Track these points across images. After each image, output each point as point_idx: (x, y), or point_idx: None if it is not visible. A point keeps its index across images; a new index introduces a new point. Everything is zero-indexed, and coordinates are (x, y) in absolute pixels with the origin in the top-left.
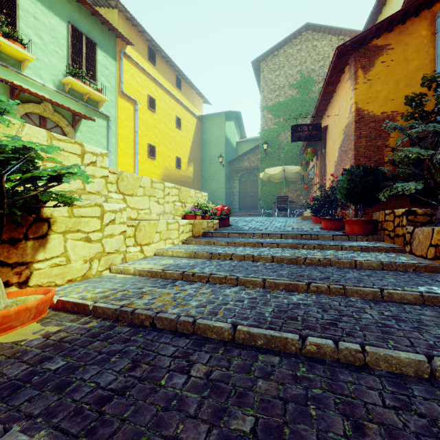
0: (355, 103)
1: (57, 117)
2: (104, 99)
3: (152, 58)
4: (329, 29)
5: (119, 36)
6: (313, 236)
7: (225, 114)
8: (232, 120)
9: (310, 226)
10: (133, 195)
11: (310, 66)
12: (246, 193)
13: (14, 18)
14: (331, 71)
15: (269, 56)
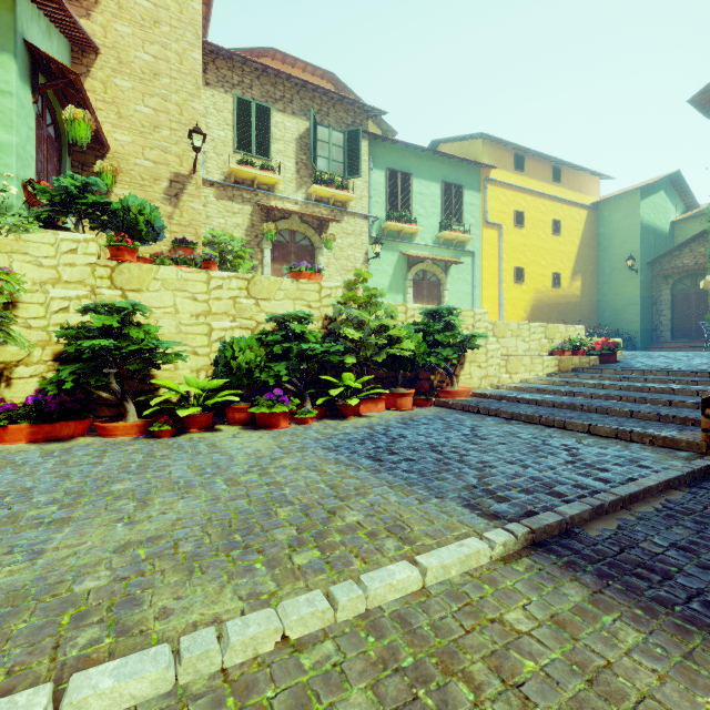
0: None
1: (434, 268)
2: (470, 238)
3: (520, 164)
4: None
5: (483, 166)
6: None
7: (641, 189)
8: (659, 190)
9: None
10: (504, 337)
11: None
12: (687, 310)
13: (409, 203)
14: None
15: None
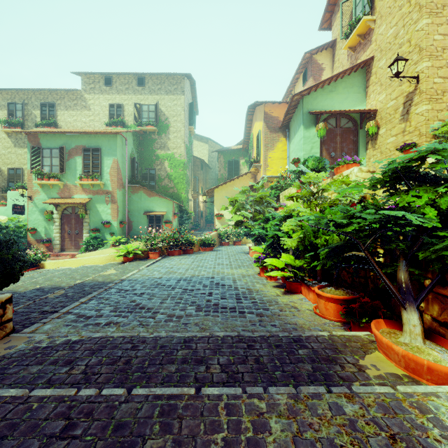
0: None
1: None
2: None
3: None
4: None
5: None
6: None
7: None
8: None
9: None
10: None
11: None
12: None
13: None
14: None
15: None
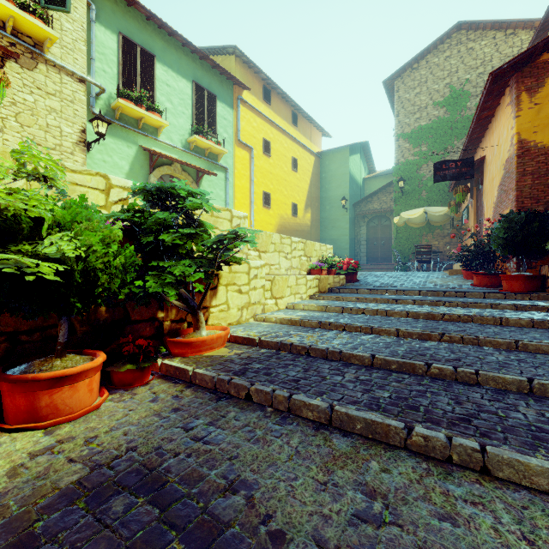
0: (517, 134)
1: (184, 175)
2: (223, 151)
3: (268, 97)
4: (492, 24)
5: (236, 83)
6: (458, 293)
7: (349, 147)
8: (358, 153)
9: (458, 282)
10: (266, 252)
11: (463, 76)
12: (376, 242)
13: (152, 90)
14: (484, 97)
15: (407, 70)
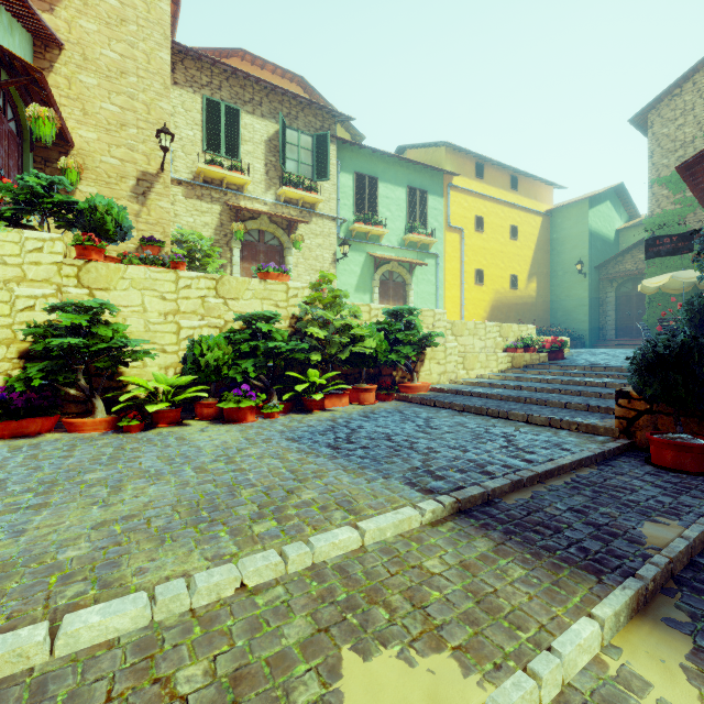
0: None
1: (400, 269)
2: (433, 241)
3: (480, 172)
4: None
5: (446, 173)
6: None
7: (589, 199)
8: (606, 201)
9: None
10: (462, 336)
11: None
12: (629, 311)
13: (376, 206)
14: (686, 179)
15: (664, 99)
